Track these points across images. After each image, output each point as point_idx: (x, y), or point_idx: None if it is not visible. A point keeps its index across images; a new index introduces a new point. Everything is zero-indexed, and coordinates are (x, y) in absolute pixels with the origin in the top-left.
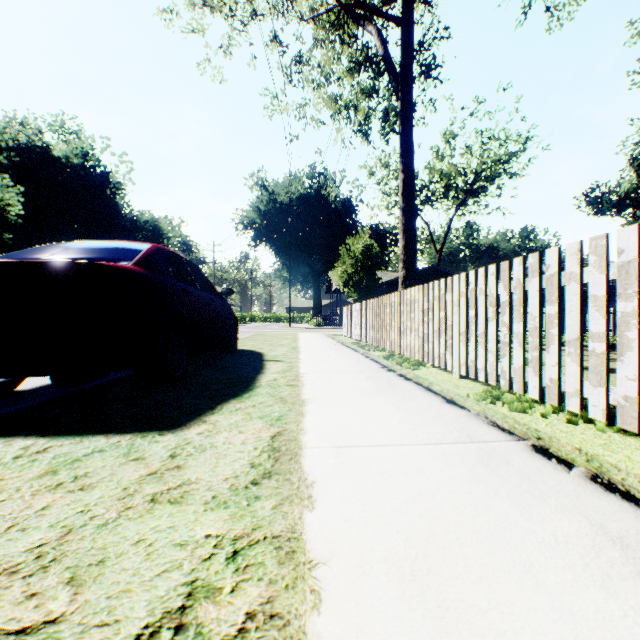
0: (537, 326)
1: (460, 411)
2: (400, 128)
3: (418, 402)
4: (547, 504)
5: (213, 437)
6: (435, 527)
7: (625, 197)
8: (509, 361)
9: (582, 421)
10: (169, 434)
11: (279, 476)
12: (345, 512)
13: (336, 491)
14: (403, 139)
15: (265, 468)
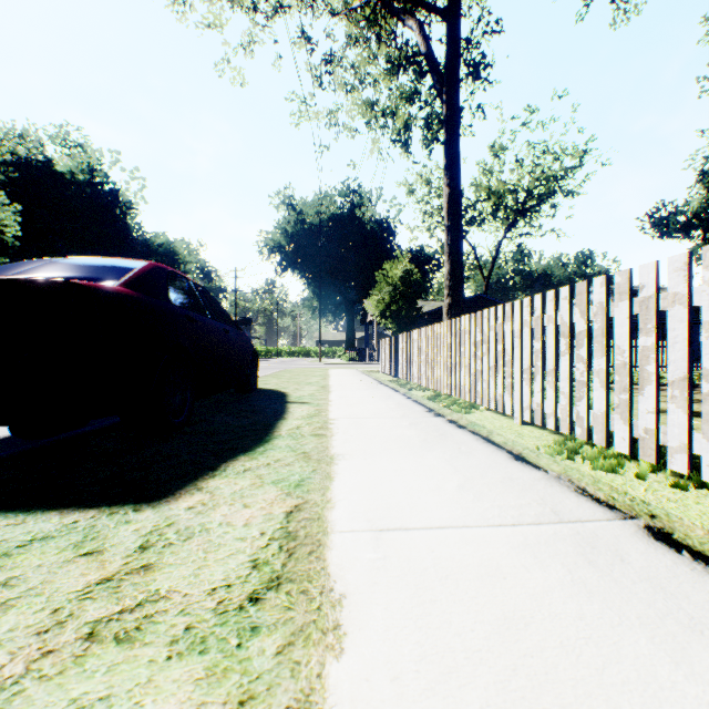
0: (627, 362)
1: (535, 472)
2: (445, 136)
3: (478, 459)
4: (708, 642)
5: (207, 514)
6: (542, 696)
7: (694, 217)
8: (588, 405)
9: (692, 485)
10: (148, 509)
11: (292, 585)
12: (392, 661)
13: (377, 615)
14: (448, 148)
15: (272, 570)
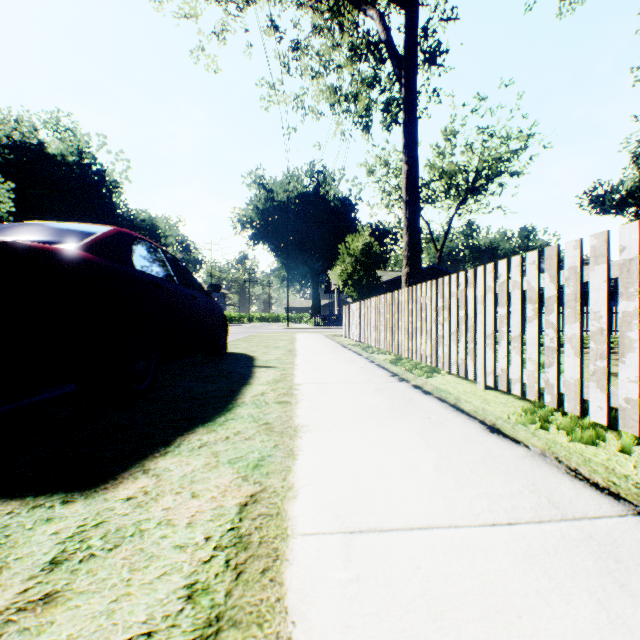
0: (604, 328)
1: (515, 448)
2: (404, 117)
3: (451, 431)
4: None
5: (146, 508)
6: None
7: (628, 195)
8: (558, 372)
9: None
10: (78, 501)
11: (235, 634)
12: None
13: None
14: (407, 128)
15: (212, 603)
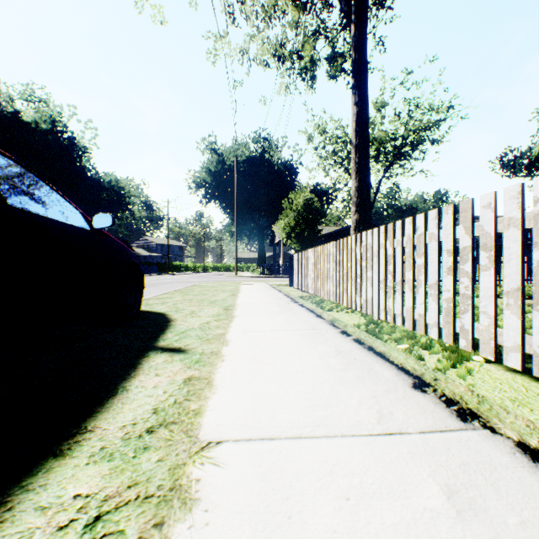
0: None
1: None
2: (353, 55)
3: None
4: None
5: None
6: None
7: (535, 160)
8: None
9: None
10: None
11: None
12: None
13: None
14: (357, 67)
15: None
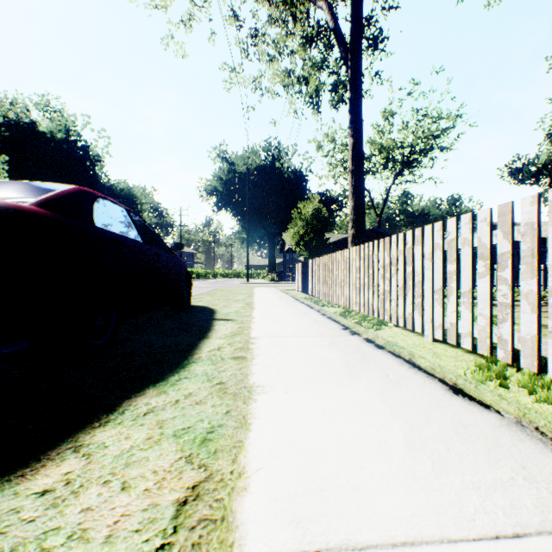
0: None
1: (487, 414)
2: (350, 95)
3: (413, 392)
4: None
5: (60, 509)
6: None
7: (543, 168)
8: (512, 327)
9: None
10: None
11: None
12: None
13: None
14: (353, 105)
15: None
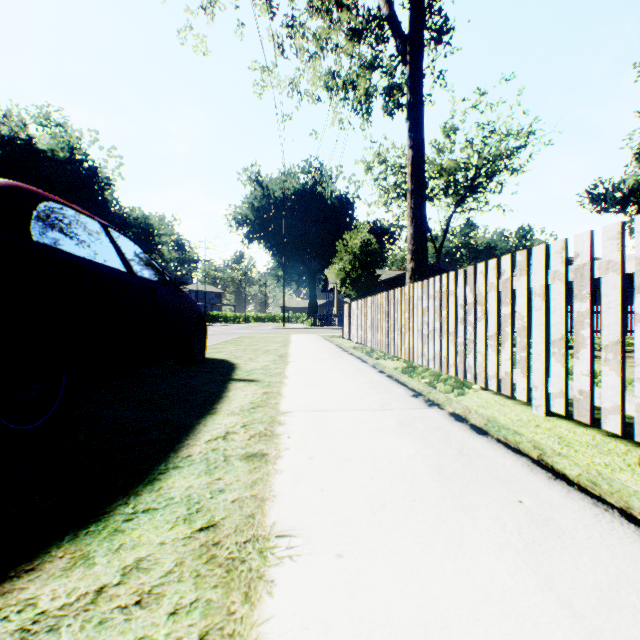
0: None
1: None
2: (408, 97)
3: (594, 554)
4: None
5: None
6: None
7: (630, 193)
8: None
9: None
10: None
11: None
12: None
13: None
14: (412, 110)
15: None
